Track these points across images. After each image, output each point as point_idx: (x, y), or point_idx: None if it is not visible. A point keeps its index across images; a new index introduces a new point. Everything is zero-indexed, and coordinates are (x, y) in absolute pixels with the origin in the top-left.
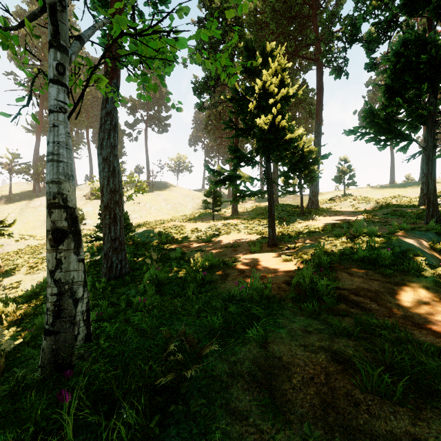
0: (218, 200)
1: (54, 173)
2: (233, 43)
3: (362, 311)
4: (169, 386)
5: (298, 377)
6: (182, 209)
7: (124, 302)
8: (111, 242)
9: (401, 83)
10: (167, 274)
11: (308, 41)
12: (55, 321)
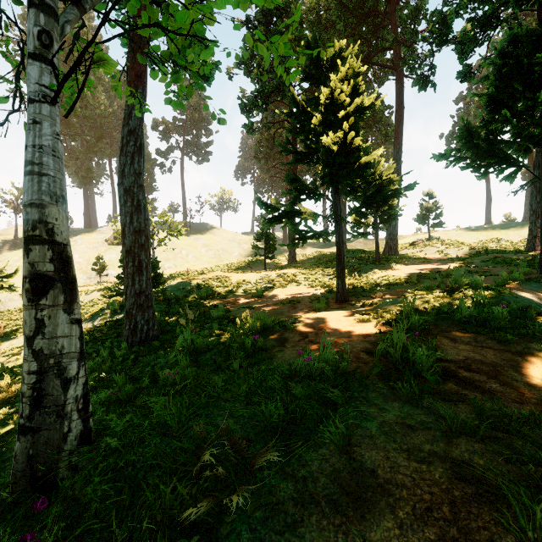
0: (272, 245)
1: (34, 191)
2: (295, 23)
3: (481, 394)
4: (203, 519)
5: (405, 506)
6: (227, 257)
7: (148, 377)
8: (136, 297)
9: (508, 92)
10: (205, 339)
11: (385, 44)
12: (33, 413)
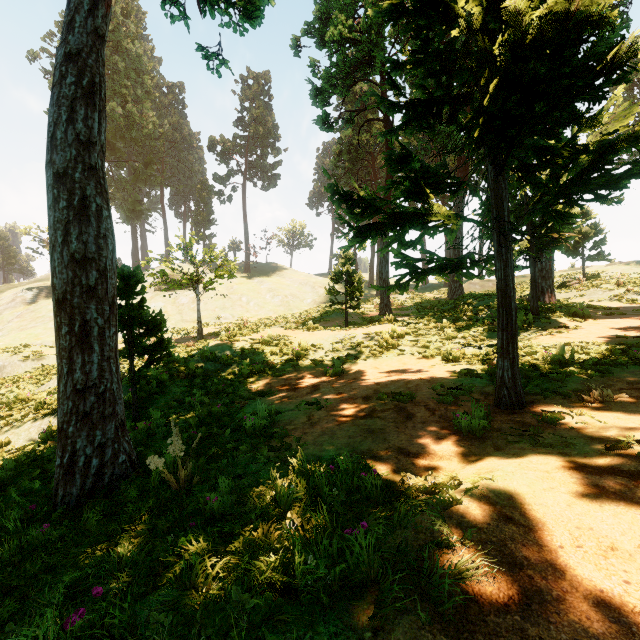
0: (356, 288)
1: None
2: None
3: None
4: None
5: None
6: (297, 305)
7: None
8: (74, 399)
9: None
10: None
11: None
12: None
